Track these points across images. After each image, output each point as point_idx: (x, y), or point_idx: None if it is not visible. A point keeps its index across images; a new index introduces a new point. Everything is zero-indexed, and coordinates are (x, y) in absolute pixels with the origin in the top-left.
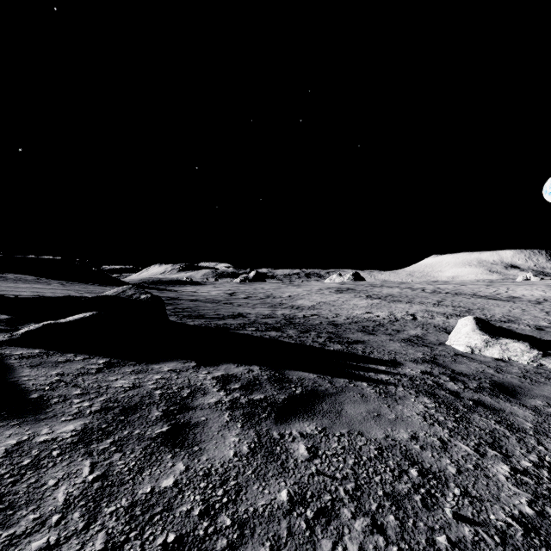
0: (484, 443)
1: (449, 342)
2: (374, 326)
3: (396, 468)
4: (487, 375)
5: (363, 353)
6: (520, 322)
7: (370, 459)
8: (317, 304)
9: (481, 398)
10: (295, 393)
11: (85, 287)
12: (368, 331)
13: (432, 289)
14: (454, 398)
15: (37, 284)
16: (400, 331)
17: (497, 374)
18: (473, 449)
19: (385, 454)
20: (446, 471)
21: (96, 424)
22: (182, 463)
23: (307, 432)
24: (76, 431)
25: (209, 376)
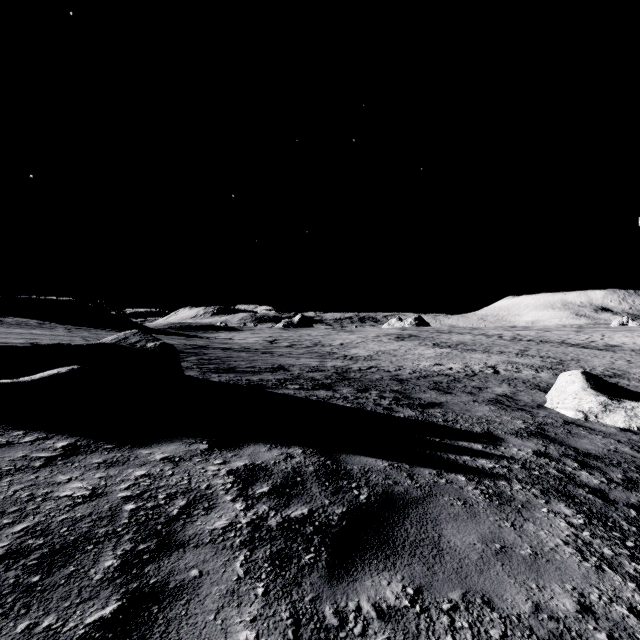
0: None
1: (551, 404)
2: (448, 382)
3: None
4: (626, 457)
5: (445, 422)
6: (629, 377)
7: None
8: (374, 353)
9: None
10: (359, 502)
11: (97, 333)
12: (442, 388)
13: (511, 336)
14: (603, 502)
15: (38, 329)
16: (483, 389)
17: (637, 454)
18: None
19: None
20: None
21: None
22: None
23: (389, 603)
24: None
25: (224, 469)
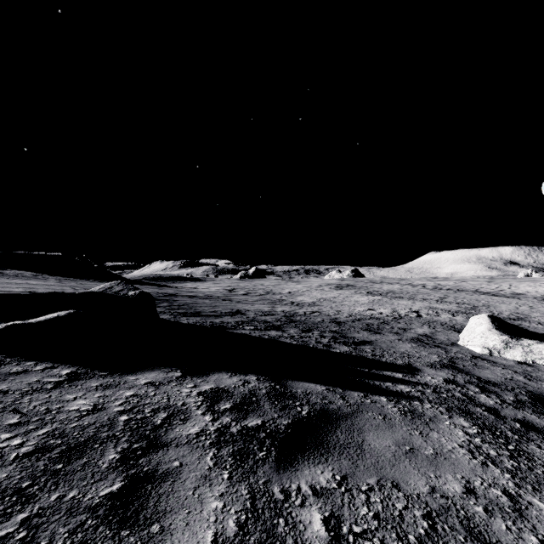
0: None
1: (463, 342)
2: (378, 324)
3: None
4: (519, 384)
5: (373, 356)
6: (530, 320)
7: (421, 540)
8: (317, 300)
9: (527, 417)
10: (301, 416)
11: (83, 283)
12: (373, 329)
13: (433, 286)
14: (495, 418)
15: (33, 280)
16: (407, 330)
17: (529, 382)
18: None
19: (439, 527)
20: None
21: (15, 481)
22: None
23: (322, 486)
24: None
25: (195, 391)
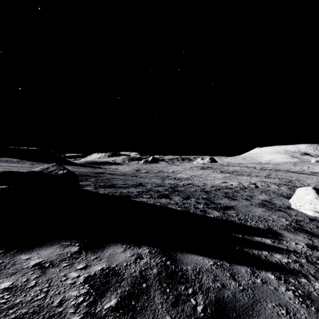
0: None
1: (295, 206)
2: (232, 192)
3: None
4: None
5: (240, 220)
6: None
7: None
8: (190, 176)
9: None
10: (197, 317)
11: None
12: (230, 196)
13: (260, 167)
14: None
15: (15, 164)
16: (252, 197)
17: None
18: None
19: None
20: None
21: None
22: None
23: None
24: None
25: (82, 276)
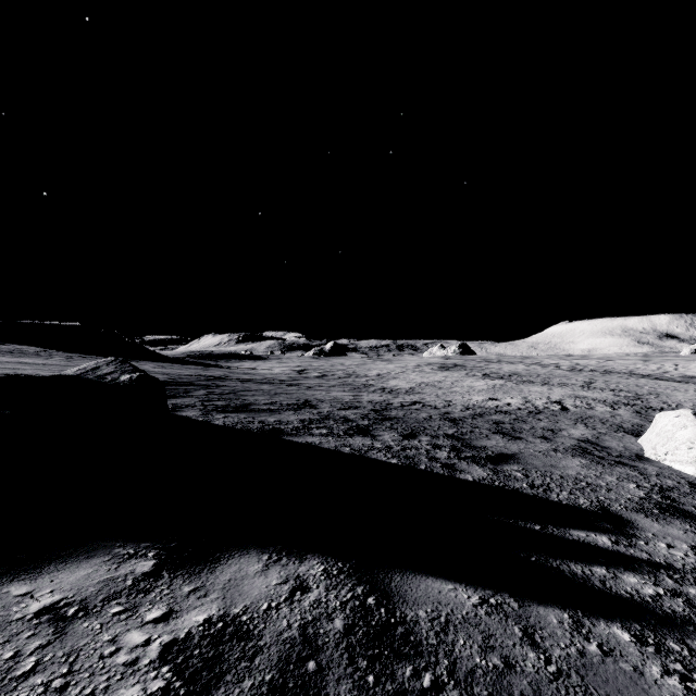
0: None
1: (655, 454)
2: (511, 422)
3: None
4: None
5: (533, 489)
6: None
7: None
8: (417, 386)
9: None
10: None
11: None
12: (507, 431)
13: (570, 366)
14: None
15: (31, 358)
16: (556, 432)
17: None
18: None
19: None
20: None
21: None
22: None
23: None
24: None
25: (157, 642)
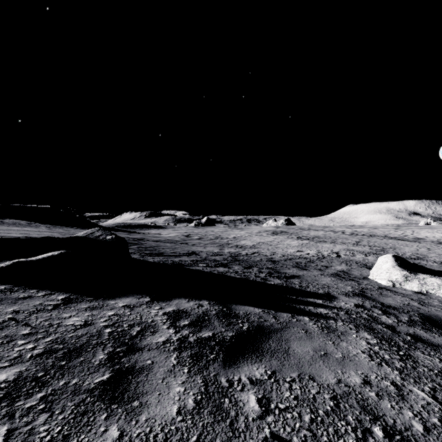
0: (439, 388)
1: (372, 276)
2: (305, 263)
3: (358, 427)
4: (414, 308)
5: (300, 287)
6: (428, 259)
7: (327, 413)
8: (257, 244)
9: (416, 332)
10: (242, 330)
11: (68, 229)
12: (301, 266)
13: (351, 232)
14: (391, 332)
15: (28, 227)
16: (328, 267)
17: (421, 306)
18: (430, 396)
19: (341, 405)
20: (412, 429)
21: (32, 372)
22: (117, 427)
23: (257, 377)
24: (6, 383)
25: (161, 312)
